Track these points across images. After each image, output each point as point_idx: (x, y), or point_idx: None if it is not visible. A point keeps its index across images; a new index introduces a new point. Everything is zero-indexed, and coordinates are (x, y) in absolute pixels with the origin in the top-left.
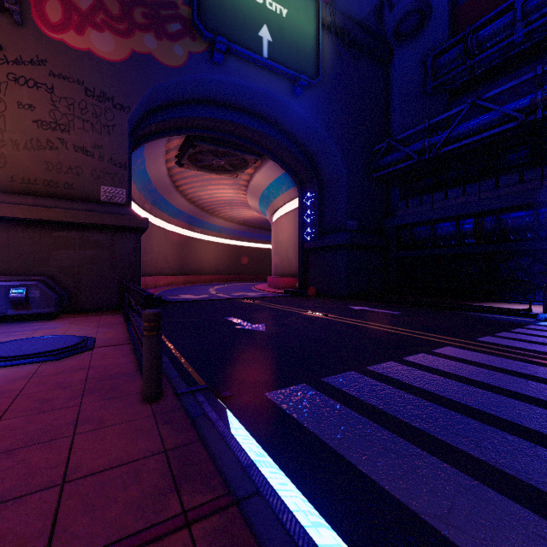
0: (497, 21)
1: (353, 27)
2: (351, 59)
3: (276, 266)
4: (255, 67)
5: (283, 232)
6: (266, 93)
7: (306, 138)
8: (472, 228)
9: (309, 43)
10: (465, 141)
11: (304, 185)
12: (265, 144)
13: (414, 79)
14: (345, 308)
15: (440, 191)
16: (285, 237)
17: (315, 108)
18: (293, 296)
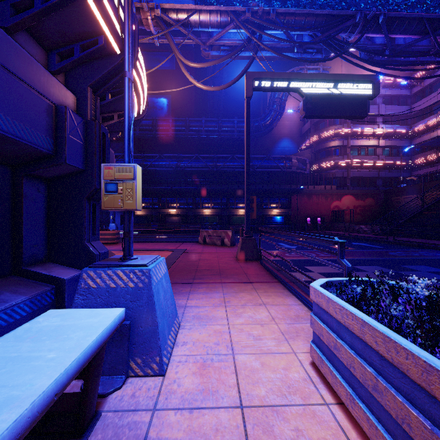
0: None
1: None
2: None
3: None
4: None
5: None
6: None
7: None
8: None
9: None
10: None
11: None
12: None
13: None
14: None
15: None
16: None
17: None
18: None
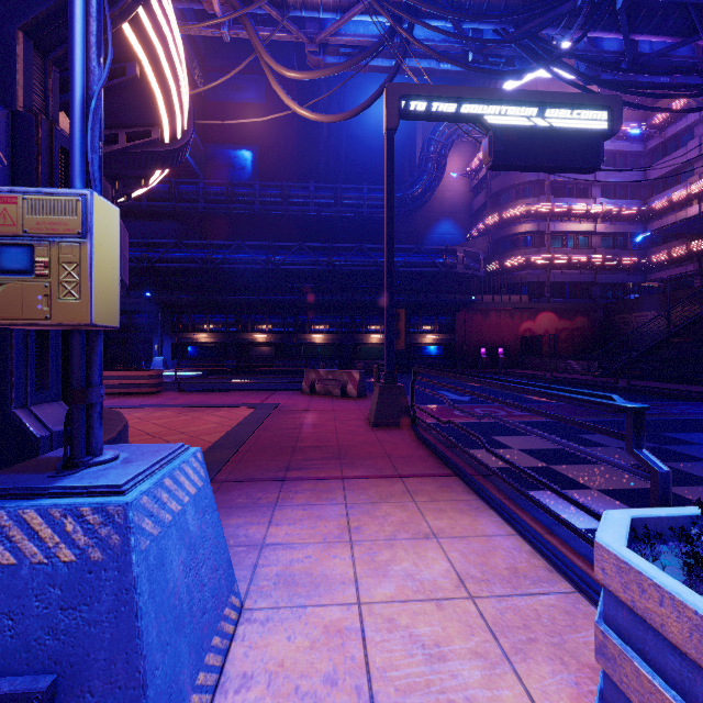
0: None
1: None
2: None
3: None
4: None
5: None
6: None
7: None
8: None
9: None
10: None
11: None
12: None
13: None
14: None
15: None
16: None
17: None
18: None
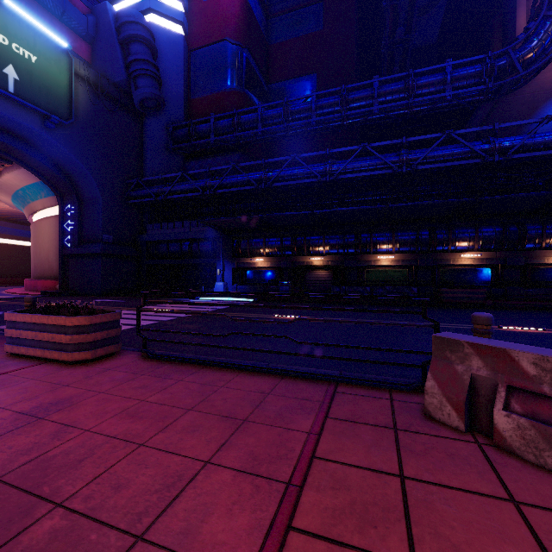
0: (205, 125)
1: (108, 86)
2: (107, 108)
3: (35, 268)
4: (0, 96)
5: (43, 236)
6: (13, 119)
7: (62, 160)
8: (187, 248)
9: (62, 89)
10: (180, 195)
11: (65, 197)
12: (15, 153)
13: (161, 138)
14: (89, 301)
15: (172, 222)
16: (46, 240)
17: (70, 142)
18: (50, 296)
